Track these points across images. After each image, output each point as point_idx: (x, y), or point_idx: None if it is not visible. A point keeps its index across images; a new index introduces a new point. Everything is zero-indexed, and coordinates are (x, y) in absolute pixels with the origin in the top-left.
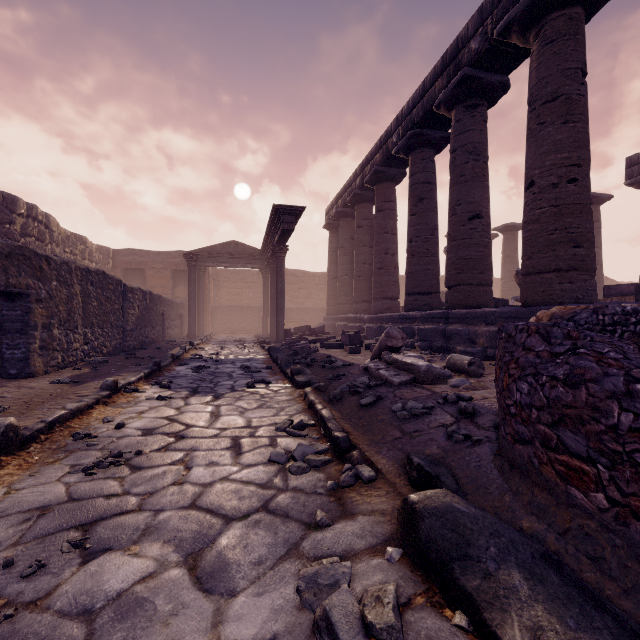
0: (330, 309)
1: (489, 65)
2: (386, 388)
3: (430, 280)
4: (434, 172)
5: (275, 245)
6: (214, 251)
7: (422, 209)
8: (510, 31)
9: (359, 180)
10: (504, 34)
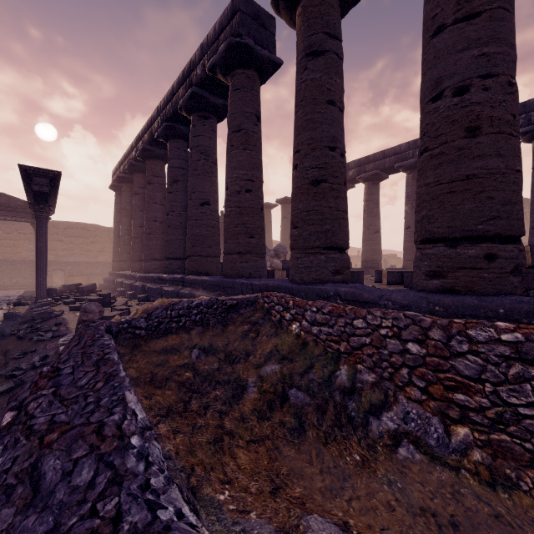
0: (116, 265)
1: (212, 90)
2: None
3: (183, 248)
4: (187, 160)
5: (34, 203)
6: None
7: (176, 189)
8: (216, 71)
9: (134, 152)
10: (213, 71)
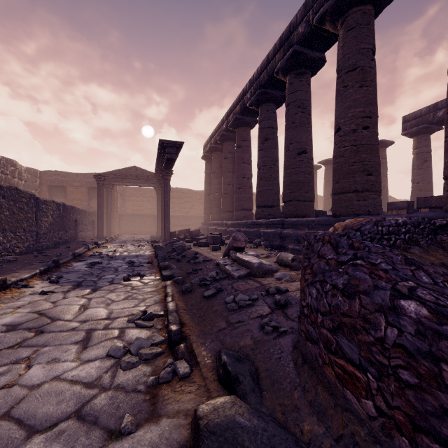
0: (206, 217)
1: (311, 44)
2: (228, 281)
3: (273, 197)
4: (276, 120)
5: (163, 170)
6: (119, 173)
7: (267, 146)
8: (324, 20)
9: (225, 125)
10: (320, 22)
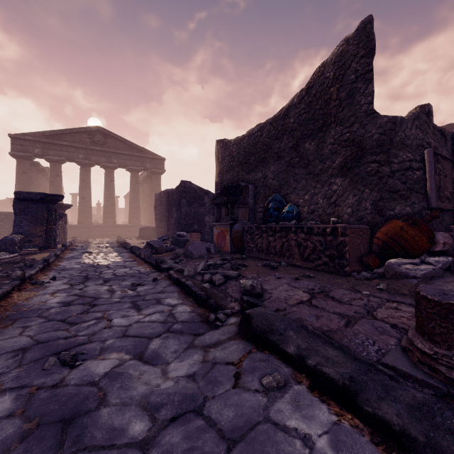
0: None
1: None
2: None
3: None
4: None
5: None
6: (3, 202)
7: None
8: None
9: None
10: None
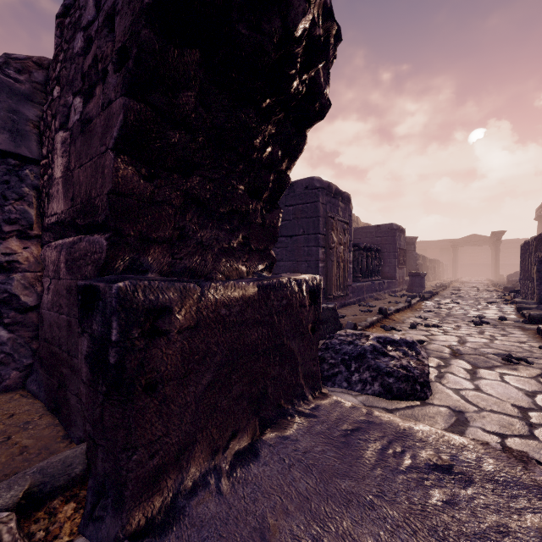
0: None
1: None
2: None
3: None
4: None
5: (494, 241)
6: (463, 240)
7: None
8: None
9: None
10: None
